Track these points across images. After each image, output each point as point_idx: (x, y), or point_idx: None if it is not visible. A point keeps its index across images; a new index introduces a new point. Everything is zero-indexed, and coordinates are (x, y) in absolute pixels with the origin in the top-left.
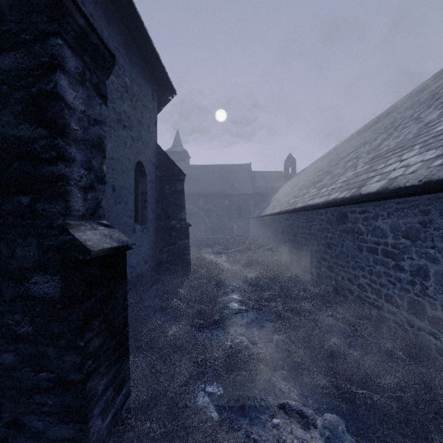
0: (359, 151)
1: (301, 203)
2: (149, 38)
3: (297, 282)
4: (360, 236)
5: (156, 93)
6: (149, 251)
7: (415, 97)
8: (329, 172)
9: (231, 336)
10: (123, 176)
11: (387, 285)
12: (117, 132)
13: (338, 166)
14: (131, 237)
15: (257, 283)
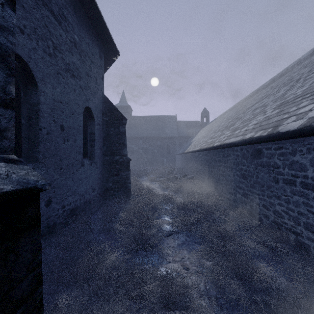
0: (264, 101)
1: (218, 142)
2: (95, 1)
3: (216, 206)
4: (276, 169)
5: (103, 53)
6: (96, 181)
7: (305, 61)
8: (239, 118)
9: (165, 260)
10: (72, 118)
11: (306, 214)
12: (66, 79)
13: (247, 113)
14: (80, 169)
15: (184, 207)
